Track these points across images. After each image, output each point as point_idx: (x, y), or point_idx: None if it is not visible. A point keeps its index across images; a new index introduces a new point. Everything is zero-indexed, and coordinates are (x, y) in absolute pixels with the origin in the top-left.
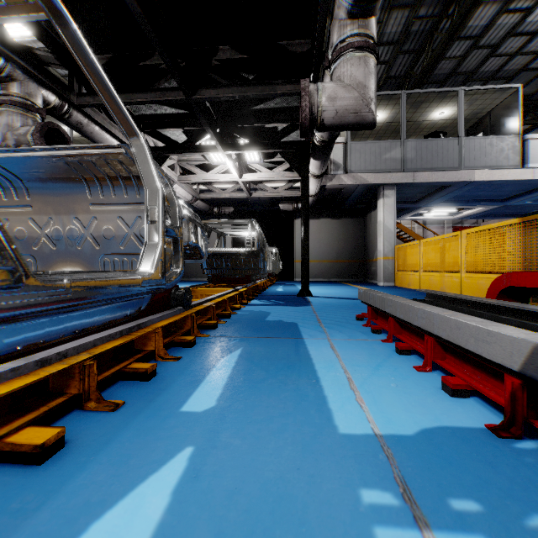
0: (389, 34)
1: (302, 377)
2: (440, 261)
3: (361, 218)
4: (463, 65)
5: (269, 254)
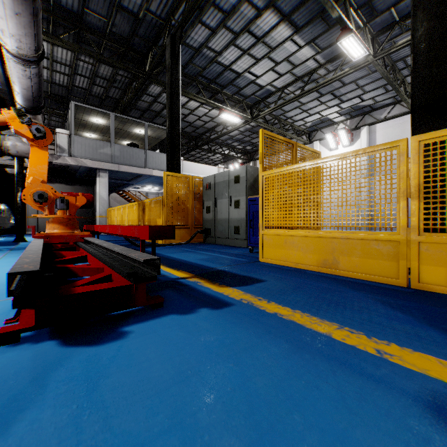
0: (103, 74)
1: None
2: (121, 219)
3: (92, 187)
4: (153, 107)
5: None
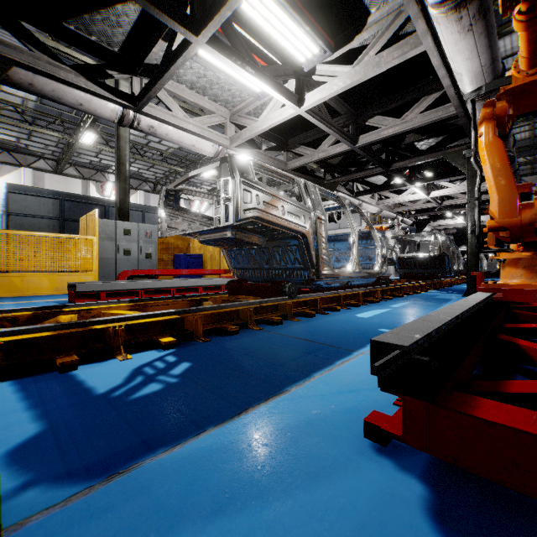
0: None
1: None
2: None
3: None
4: None
5: (484, 260)
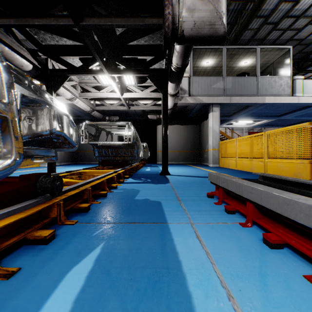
0: None
1: None
2: (249, 151)
3: (198, 125)
4: (258, 34)
5: (141, 146)
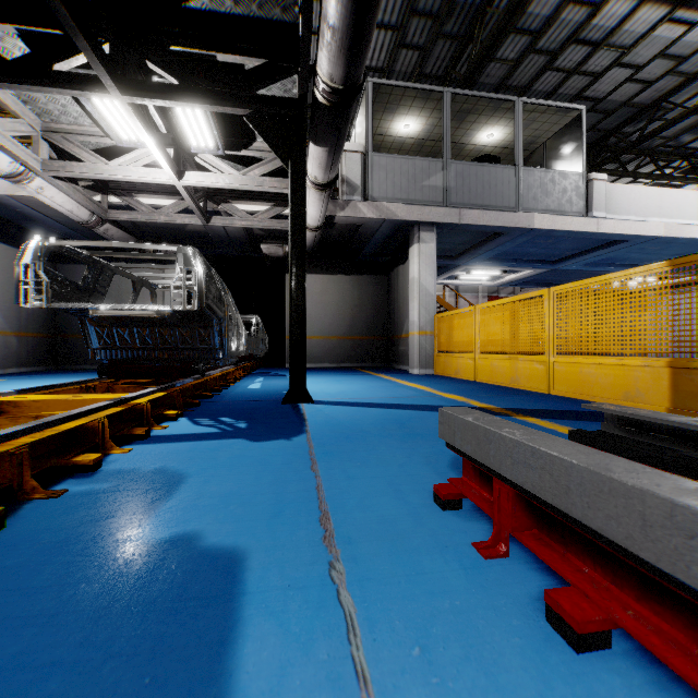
0: None
1: None
2: (509, 336)
3: (384, 277)
4: (515, 75)
5: (236, 322)
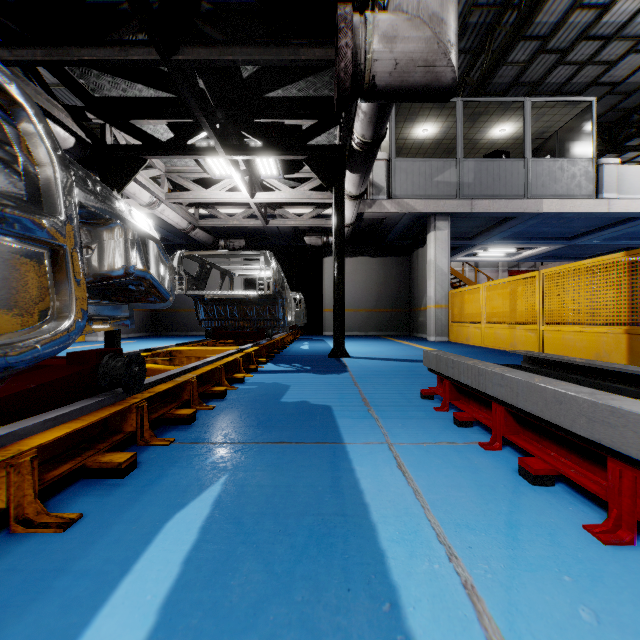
0: None
1: (354, 586)
2: (509, 309)
3: (406, 258)
4: (527, 73)
5: (291, 300)
